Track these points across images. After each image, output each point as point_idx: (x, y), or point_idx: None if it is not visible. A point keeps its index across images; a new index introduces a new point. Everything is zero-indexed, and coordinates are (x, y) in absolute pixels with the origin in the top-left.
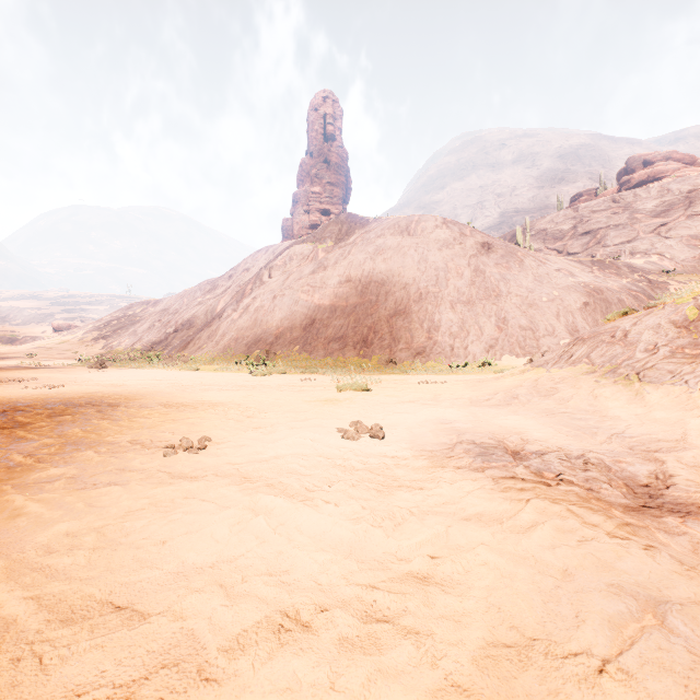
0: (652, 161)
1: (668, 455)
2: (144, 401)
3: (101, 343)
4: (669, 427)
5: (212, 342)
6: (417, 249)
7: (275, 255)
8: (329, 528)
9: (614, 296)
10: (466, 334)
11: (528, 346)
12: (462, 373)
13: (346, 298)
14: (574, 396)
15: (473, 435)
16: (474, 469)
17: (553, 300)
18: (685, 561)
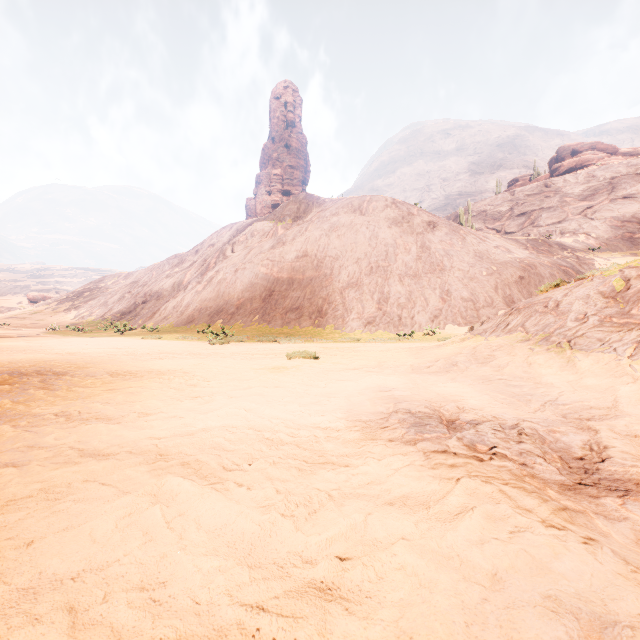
0: (579, 150)
1: (601, 424)
2: (93, 370)
3: (73, 314)
4: (600, 394)
5: (177, 313)
6: (368, 227)
7: (238, 232)
8: (233, 520)
9: (546, 271)
10: (413, 305)
11: (469, 316)
12: (408, 341)
13: (302, 271)
14: (510, 363)
15: (409, 404)
16: (406, 442)
17: (492, 274)
18: (630, 559)
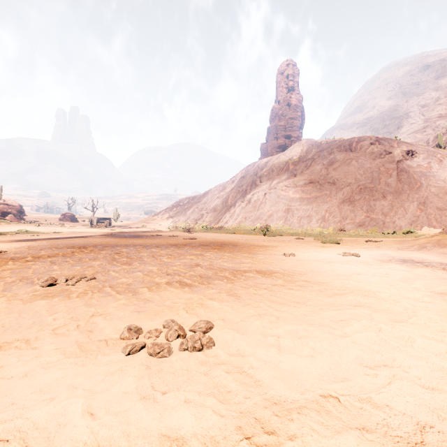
0: None
1: None
2: (243, 244)
3: (170, 220)
4: None
5: (232, 219)
6: (357, 160)
7: (259, 167)
8: (357, 268)
9: None
10: (394, 213)
11: (444, 221)
12: (391, 237)
13: (309, 193)
14: None
15: (399, 257)
16: (399, 264)
17: None
18: None
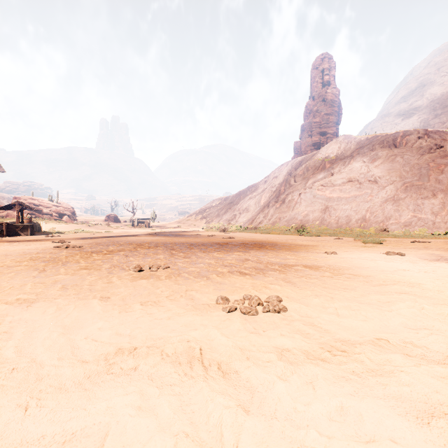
0: None
1: None
2: (281, 243)
3: (204, 221)
4: None
5: (266, 220)
6: (402, 156)
7: (292, 167)
8: (402, 265)
9: None
10: (446, 212)
11: None
12: (442, 238)
13: (348, 192)
14: None
15: None
16: None
17: None
18: None
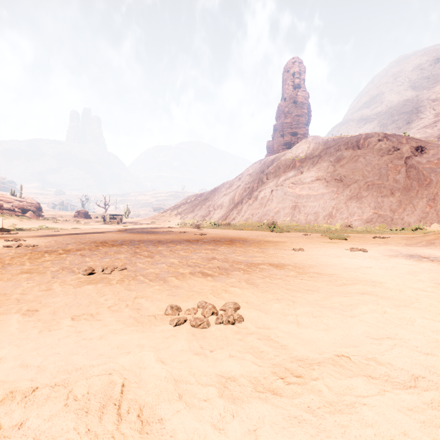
0: None
1: None
2: (252, 240)
3: (179, 217)
4: None
5: (239, 216)
6: (364, 157)
7: (265, 165)
8: (364, 262)
9: None
10: (402, 210)
11: None
12: (399, 234)
13: (316, 189)
14: None
15: (406, 253)
16: (406, 259)
17: None
18: None
